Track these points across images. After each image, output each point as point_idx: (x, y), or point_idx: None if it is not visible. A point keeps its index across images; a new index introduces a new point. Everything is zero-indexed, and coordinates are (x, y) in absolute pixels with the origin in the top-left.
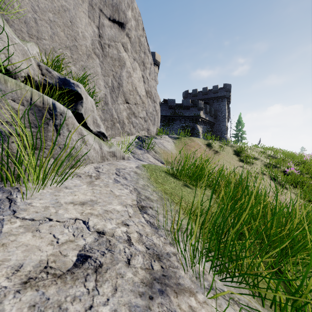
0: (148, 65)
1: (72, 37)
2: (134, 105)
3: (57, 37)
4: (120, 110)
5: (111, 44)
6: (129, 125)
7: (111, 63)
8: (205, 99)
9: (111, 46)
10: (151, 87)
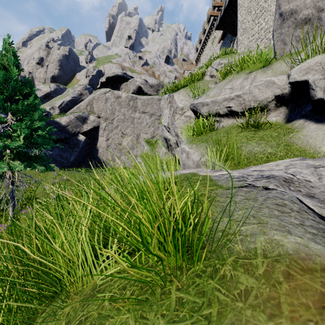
0: None
1: None
2: None
3: None
4: None
5: None
6: None
7: None
8: None
9: None
10: None
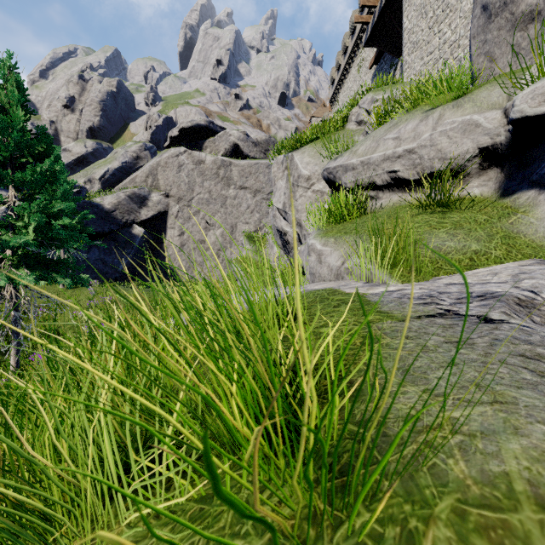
0: None
1: None
2: None
3: None
4: None
5: None
6: None
7: None
8: None
9: None
10: None
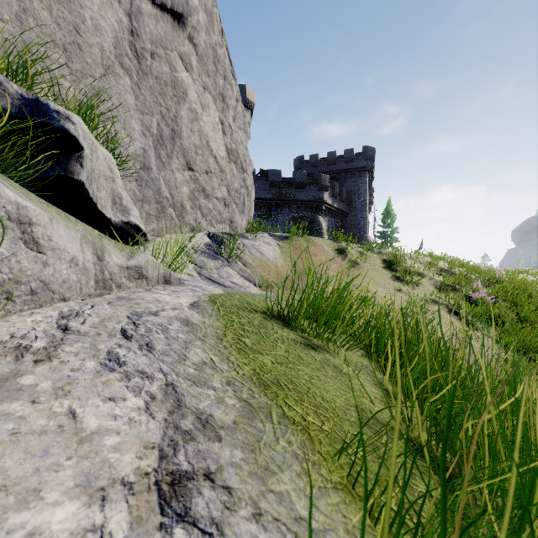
0: (232, 102)
1: (69, 26)
2: (204, 174)
3: (32, 19)
4: (176, 183)
5: (157, 52)
6: (195, 211)
7: (158, 90)
8: (332, 172)
9: (158, 56)
10: (238, 143)
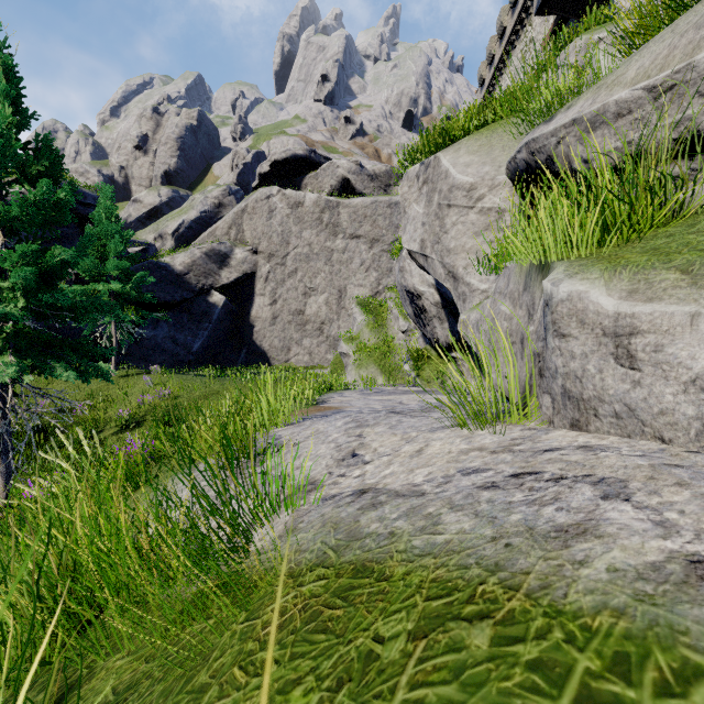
0: None
1: None
2: None
3: None
4: None
5: None
6: None
7: None
8: None
9: None
10: None
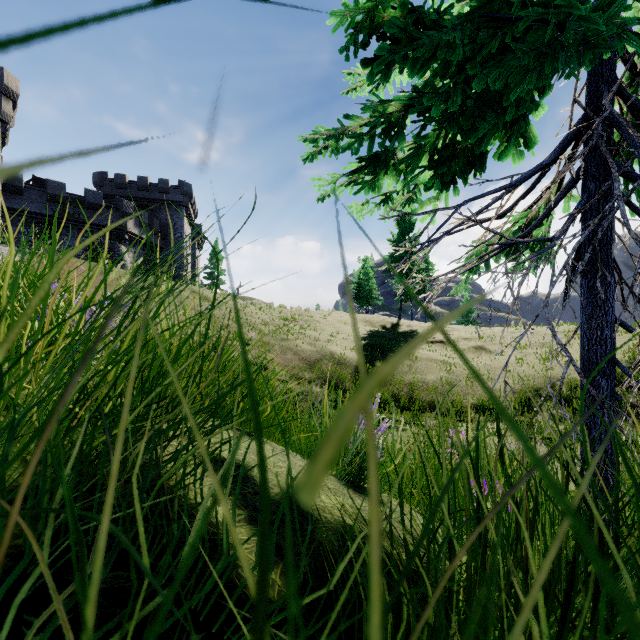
0: None
1: None
2: None
3: None
4: None
5: None
6: None
7: None
8: (144, 200)
9: None
10: None
